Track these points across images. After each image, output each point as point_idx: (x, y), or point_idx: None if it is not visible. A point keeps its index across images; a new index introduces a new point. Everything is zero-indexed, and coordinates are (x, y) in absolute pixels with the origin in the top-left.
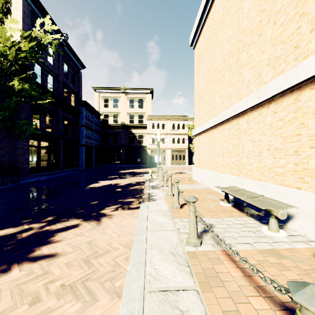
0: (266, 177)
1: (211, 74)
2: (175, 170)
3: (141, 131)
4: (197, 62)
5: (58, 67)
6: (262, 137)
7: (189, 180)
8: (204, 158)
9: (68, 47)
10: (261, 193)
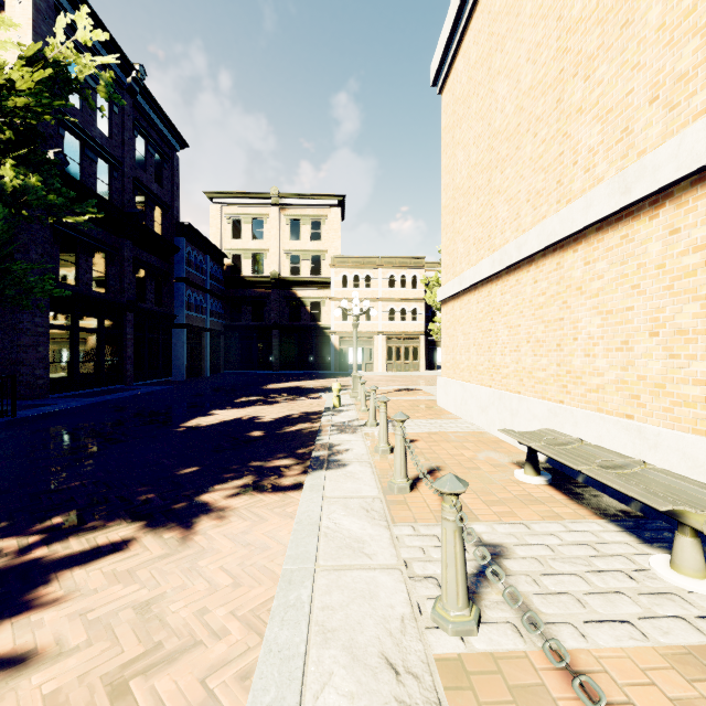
0: (644, 410)
1: (485, 148)
2: (396, 383)
3: (318, 293)
4: (449, 124)
5: (123, 142)
6: (633, 300)
7: (430, 408)
8: (468, 356)
9: (145, 96)
10: (630, 451)
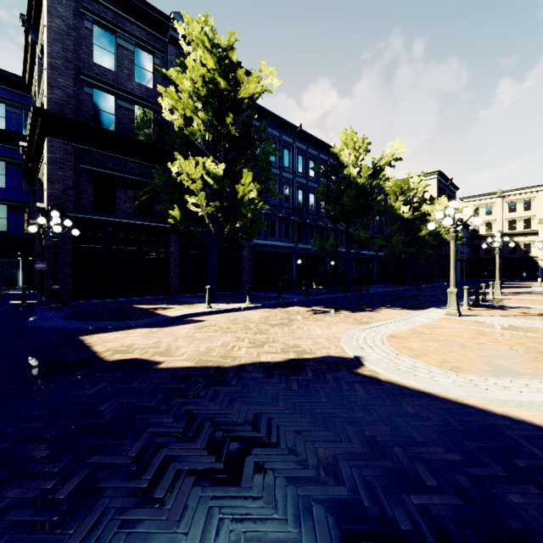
0: None
1: None
2: None
3: (529, 239)
4: None
5: None
6: None
7: None
8: None
9: (450, 184)
10: None
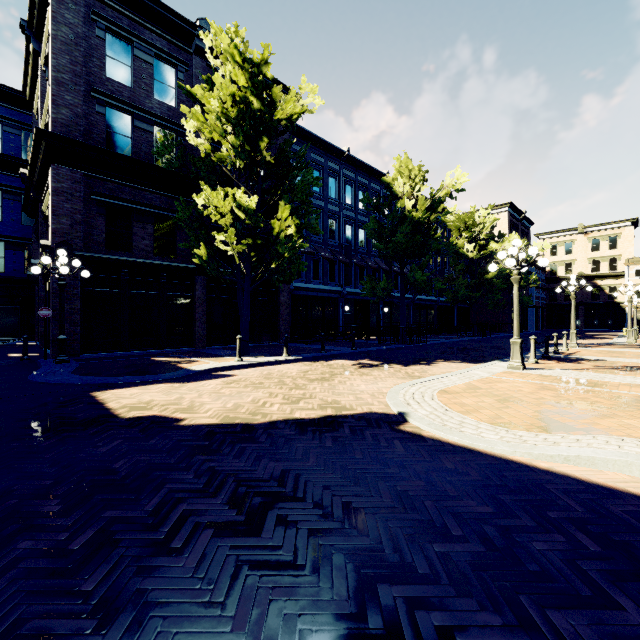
0: None
1: None
2: None
3: (614, 282)
4: None
5: None
6: None
7: None
8: None
9: (524, 218)
10: None
